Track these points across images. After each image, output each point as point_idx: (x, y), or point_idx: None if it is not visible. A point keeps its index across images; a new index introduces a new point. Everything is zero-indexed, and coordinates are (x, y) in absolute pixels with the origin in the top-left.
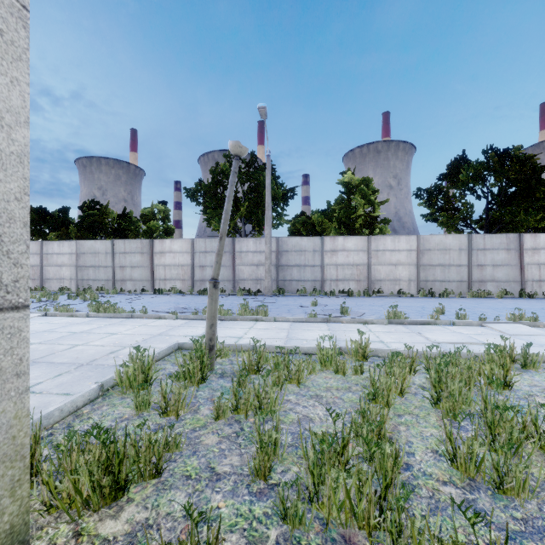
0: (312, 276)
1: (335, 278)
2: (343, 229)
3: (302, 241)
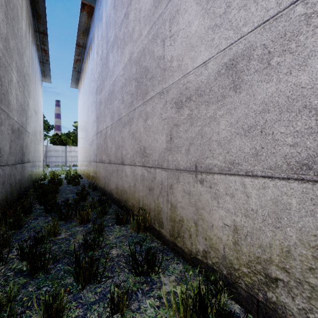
0: (62, 160)
1: (71, 161)
2: (75, 143)
3: (57, 147)
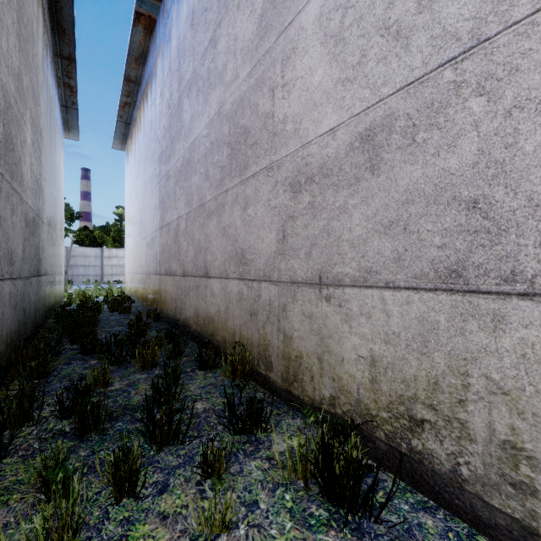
0: (95, 272)
1: (111, 273)
2: (117, 243)
3: (87, 250)
